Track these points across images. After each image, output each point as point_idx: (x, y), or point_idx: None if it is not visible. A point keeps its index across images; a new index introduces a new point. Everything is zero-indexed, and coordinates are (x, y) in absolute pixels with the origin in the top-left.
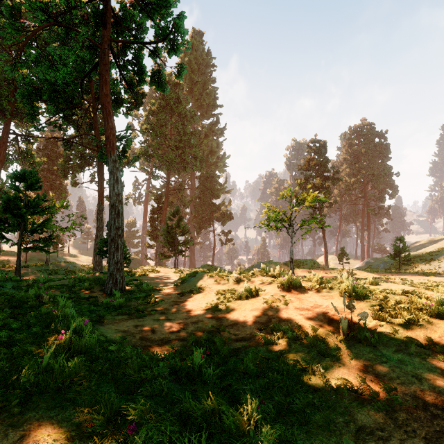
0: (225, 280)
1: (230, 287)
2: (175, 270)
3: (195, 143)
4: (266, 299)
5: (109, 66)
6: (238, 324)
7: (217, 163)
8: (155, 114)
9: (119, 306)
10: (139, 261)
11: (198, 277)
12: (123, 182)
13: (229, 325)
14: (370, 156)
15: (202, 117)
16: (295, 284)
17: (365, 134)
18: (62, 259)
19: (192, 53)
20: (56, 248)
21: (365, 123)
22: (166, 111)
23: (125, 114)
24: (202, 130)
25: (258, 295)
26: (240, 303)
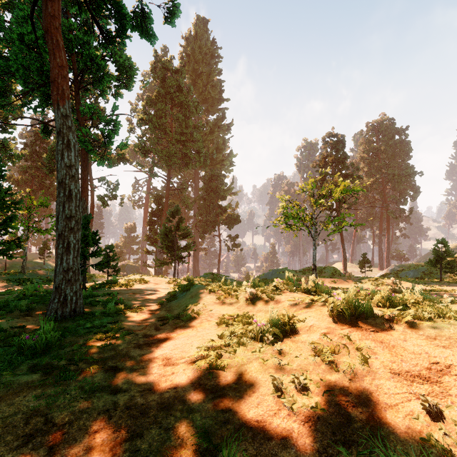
0: (233, 298)
1: (241, 310)
2: (169, 279)
3: (198, 138)
4: (315, 344)
5: (80, 11)
6: (268, 422)
7: (223, 161)
8: (154, 104)
9: (46, 347)
10: (137, 269)
11: (192, 292)
12: (117, 180)
13: (244, 426)
14: (390, 154)
15: (207, 112)
16: (365, 311)
17: (385, 130)
18: (49, 267)
19: (196, 42)
20: (42, 253)
21: (385, 118)
22: (166, 100)
23: (115, 95)
24: (207, 125)
25: (294, 329)
26: (263, 350)
